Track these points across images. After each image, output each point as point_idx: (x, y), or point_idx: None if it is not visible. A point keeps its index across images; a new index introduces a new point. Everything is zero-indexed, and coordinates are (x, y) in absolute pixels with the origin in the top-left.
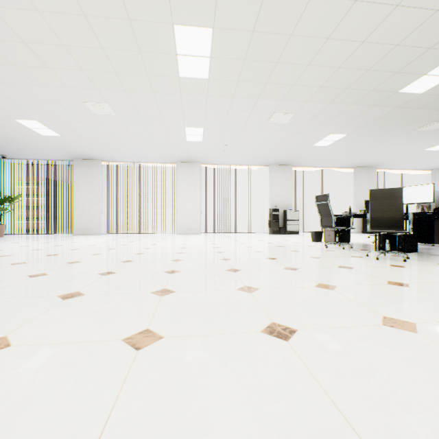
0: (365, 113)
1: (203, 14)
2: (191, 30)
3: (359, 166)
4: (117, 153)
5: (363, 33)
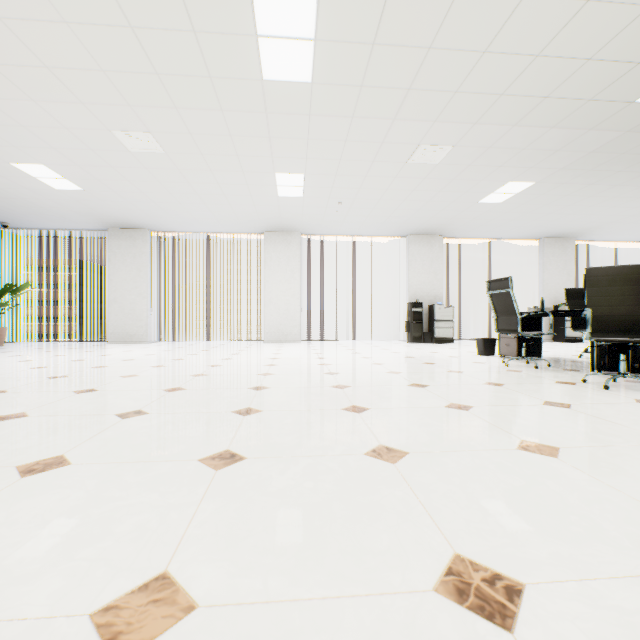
0: (571, 143)
1: None
2: None
3: (548, 236)
4: (173, 217)
5: None
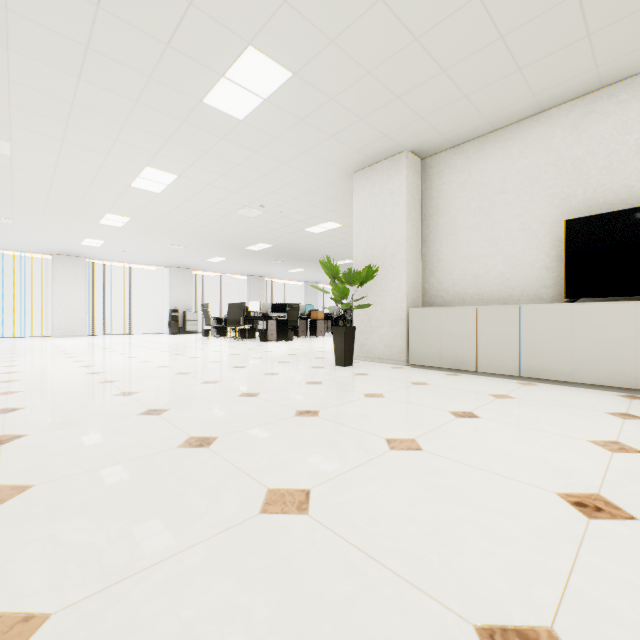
0: (233, 252)
1: (127, 215)
2: (118, 216)
3: (251, 275)
4: None
5: (213, 232)
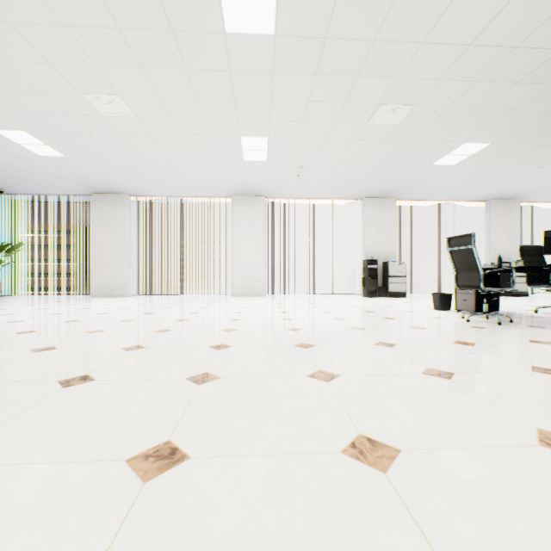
0: (533, 100)
1: None
2: None
3: (494, 198)
4: (149, 182)
5: None
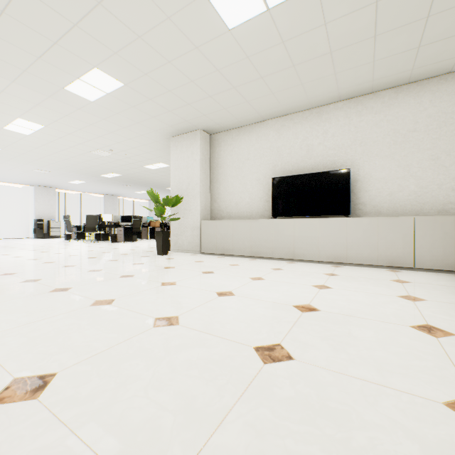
0: (91, 178)
1: None
2: None
3: (107, 194)
4: None
5: (74, 164)
